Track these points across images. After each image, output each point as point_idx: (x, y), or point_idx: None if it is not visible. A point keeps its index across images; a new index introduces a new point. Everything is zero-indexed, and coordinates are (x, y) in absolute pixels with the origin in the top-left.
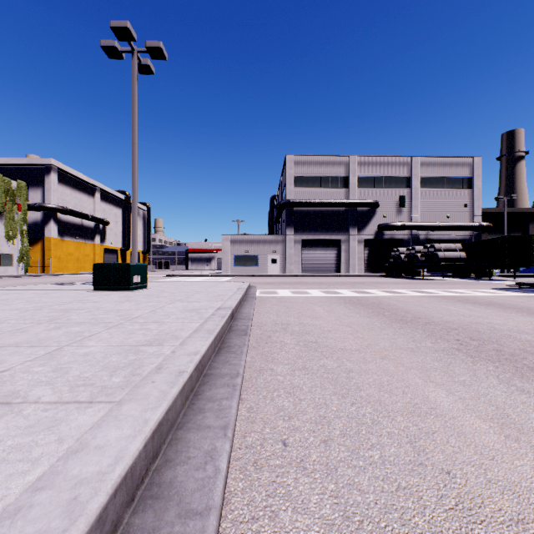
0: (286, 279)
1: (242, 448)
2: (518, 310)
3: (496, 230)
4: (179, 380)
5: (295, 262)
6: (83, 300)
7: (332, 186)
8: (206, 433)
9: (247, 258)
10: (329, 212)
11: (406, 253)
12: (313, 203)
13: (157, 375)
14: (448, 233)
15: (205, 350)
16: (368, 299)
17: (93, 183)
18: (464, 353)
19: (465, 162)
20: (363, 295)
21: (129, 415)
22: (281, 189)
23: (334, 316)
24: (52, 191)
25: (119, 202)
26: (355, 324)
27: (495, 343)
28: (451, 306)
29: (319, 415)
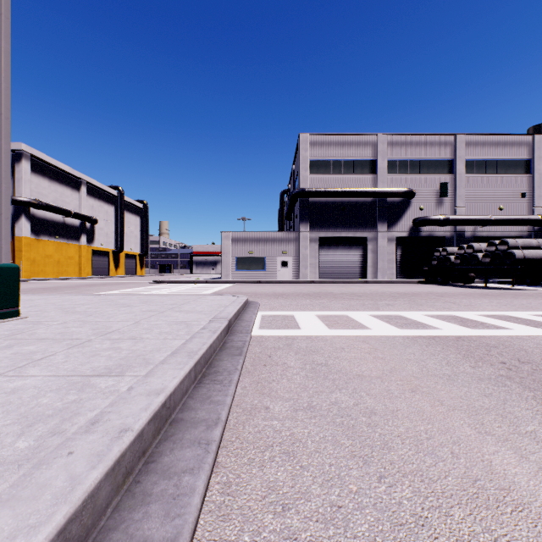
0: (301, 286)
1: None
2: None
3: None
4: None
5: (311, 265)
6: None
7: (356, 172)
8: None
9: (252, 260)
10: (353, 203)
11: (458, 253)
12: (333, 192)
13: None
14: (501, 229)
15: None
16: None
17: (77, 175)
18: None
19: (523, 141)
20: (490, 335)
21: None
22: (293, 180)
23: None
24: (24, 182)
25: (111, 198)
26: None
27: None
28: None
29: None
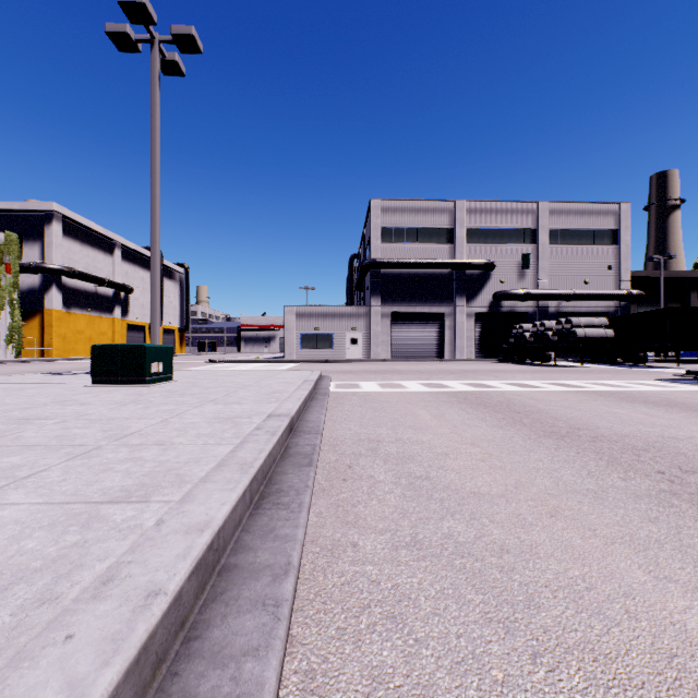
0: (371, 365)
1: None
2: None
3: (647, 301)
4: (135, 631)
5: (383, 343)
6: (65, 401)
7: (432, 241)
8: None
9: (318, 337)
10: (429, 276)
11: (532, 330)
12: (407, 263)
13: (89, 609)
14: (586, 304)
15: (226, 514)
16: (491, 397)
17: (111, 236)
18: (688, 502)
19: (609, 209)
20: (482, 390)
21: None
22: (364, 246)
23: (447, 426)
24: (55, 247)
25: (147, 262)
26: (484, 440)
27: None
28: (616, 408)
29: None
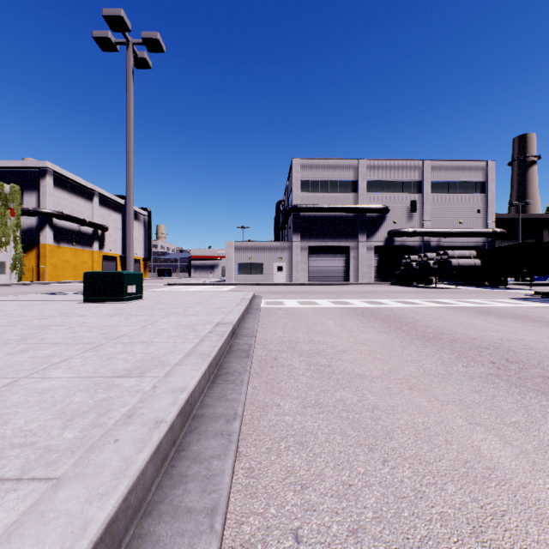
0: (293, 287)
1: (235, 547)
2: (548, 324)
3: (509, 237)
4: (153, 438)
5: (302, 270)
6: (68, 314)
7: (340, 191)
8: (184, 523)
9: (252, 265)
10: (338, 217)
11: (418, 260)
12: (320, 208)
13: (124, 429)
14: (461, 239)
15: (195, 383)
16: (382, 311)
17: (91, 187)
18: (505, 381)
19: (479, 166)
20: (376, 306)
21: (63, 512)
22: (287, 194)
23: (347, 332)
24: (48, 195)
25: (119, 207)
26: (372, 341)
27: (537, 366)
28: (474, 319)
29: (342, 481)
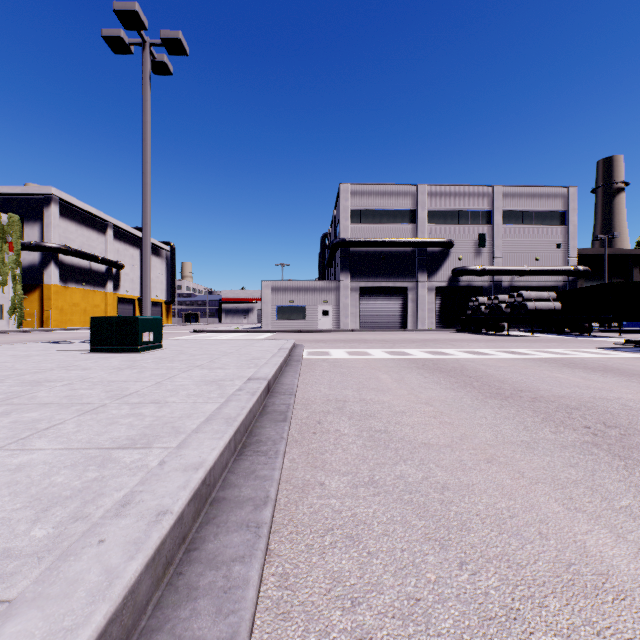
0: (340, 335)
1: None
2: None
3: (593, 276)
4: (151, 537)
5: (352, 314)
6: (69, 366)
7: (396, 222)
8: None
9: (292, 309)
10: (393, 253)
11: (487, 303)
12: (373, 242)
13: (114, 523)
14: (537, 279)
15: (216, 457)
16: (447, 363)
17: (103, 217)
18: (606, 451)
19: (558, 193)
20: (439, 357)
21: None
22: (334, 226)
23: (406, 388)
24: (53, 227)
25: (137, 241)
26: (437, 400)
27: None
28: (557, 373)
29: (407, 594)
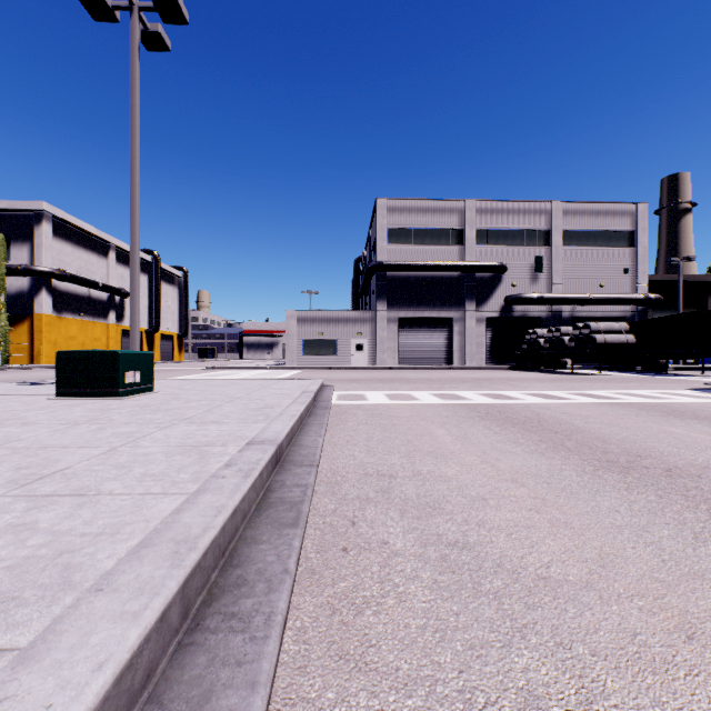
0: (377, 373)
1: None
2: None
3: (663, 306)
4: None
5: (390, 349)
6: (7, 420)
7: (441, 242)
8: None
9: (321, 343)
10: (437, 279)
11: (547, 336)
12: (414, 265)
13: None
14: (602, 308)
15: (94, 701)
16: (516, 411)
17: (105, 238)
18: None
19: (626, 210)
20: (503, 402)
21: None
22: (369, 248)
23: (475, 452)
24: (45, 248)
25: (144, 265)
26: (527, 474)
27: None
28: (668, 426)
29: None
